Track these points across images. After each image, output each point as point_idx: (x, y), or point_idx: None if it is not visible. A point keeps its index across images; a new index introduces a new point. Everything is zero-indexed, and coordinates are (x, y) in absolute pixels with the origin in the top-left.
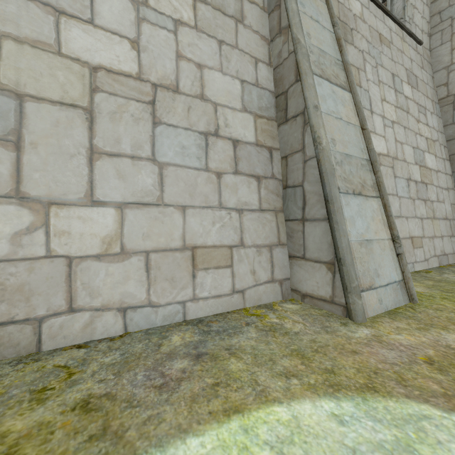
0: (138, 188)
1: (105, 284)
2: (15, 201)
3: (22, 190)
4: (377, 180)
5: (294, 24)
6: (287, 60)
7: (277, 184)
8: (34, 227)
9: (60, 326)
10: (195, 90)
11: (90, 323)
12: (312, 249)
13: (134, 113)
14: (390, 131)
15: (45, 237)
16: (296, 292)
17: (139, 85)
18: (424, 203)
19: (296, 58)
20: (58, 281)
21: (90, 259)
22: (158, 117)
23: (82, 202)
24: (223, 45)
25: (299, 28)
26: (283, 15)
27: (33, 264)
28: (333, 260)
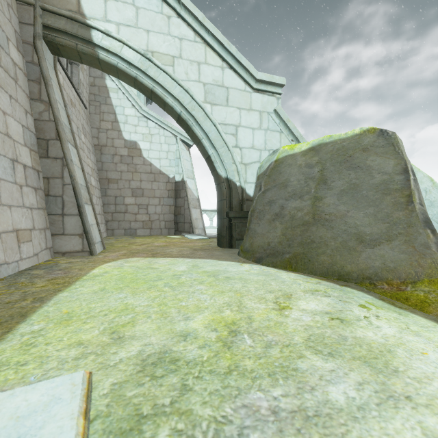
0: None
1: None
2: None
3: None
4: (90, 197)
5: (56, 108)
6: (48, 122)
7: (43, 193)
8: None
9: None
10: (4, 130)
11: None
12: (70, 229)
13: None
14: None
15: None
16: (58, 253)
17: None
18: None
19: (58, 128)
20: None
21: None
22: None
23: None
24: (12, 99)
25: (59, 112)
26: (44, 93)
27: None
28: (82, 233)
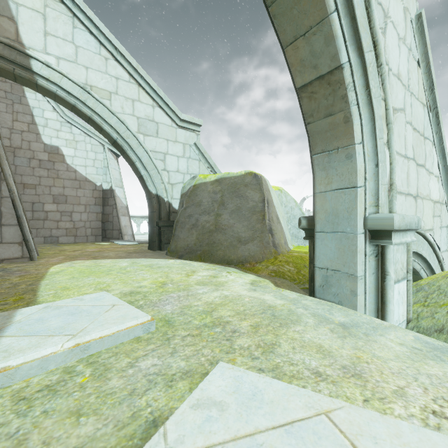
0: None
1: None
2: None
3: None
4: (23, 207)
5: None
6: None
7: None
8: None
9: None
10: None
11: None
12: (9, 238)
13: None
14: None
15: None
16: None
17: None
18: None
19: None
20: None
21: None
22: None
23: None
24: None
25: None
26: None
27: None
28: (21, 241)
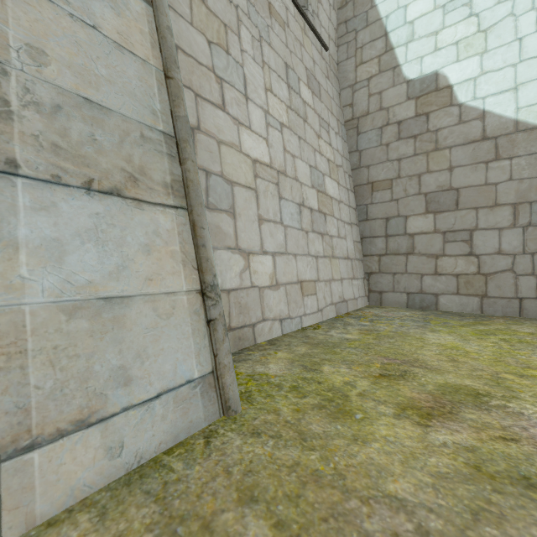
0: None
1: None
2: None
3: None
4: (185, 177)
5: None
6: None
7: None
8: None
9: None
10: None
11: None
12: None
13: None
14: (277, 135)
15: None
16: None
17: None
18: (321, 238)
19: None
20: None
21: None
22: None
23: None
24: None
25: None
26: None
27: None
28: None
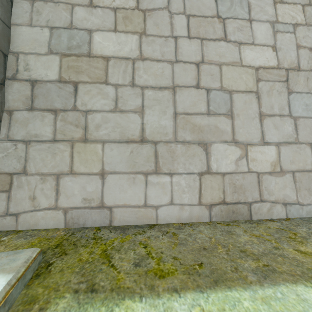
0: (285, 133)
1: (275, 188)
2: (233, 144)
3: (235, 138)
4: None
5: None
6: None
7: None
8: (241, 157)
9: (258, 208)
10: (309, 66)
11: (270, 209)
12: None
13: (277, 89)
14: None
15: (246, 161)
16: None
17: (279, 72)
18: None
19: None
20: (254, 185)
21: (267, 174)
22: (290, 89)
23: (259, 143)
24: None
25: None
26: None
27: (244, 175)
28: None
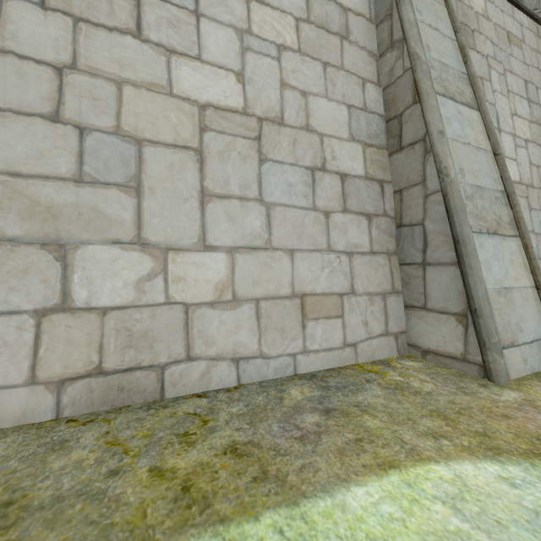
0: (247, 231)
1: (219, 332)
2: (138, 247)
3: (143, 236)
4: (516, 216)
5: (412, 37)
6: (401, 79)
7: (390, 222)
8: (154, 274)
9: (180, 374)
10: (300, 121)
11: (206, 372)
12: (436, 298)
13: (240, 151)
14: (523, 153)
15: (163, 283)
16: (414, 348)
17: (245, 120)
18: None
19: (415, 76)
20: (177, 329)
21: (205, 306)
22: (264, 154)
23: (195, 247)
24: (328, 68)
25: (418, 40)
26: (396, 26)
27: (155, 311)
28: (464, 311)
